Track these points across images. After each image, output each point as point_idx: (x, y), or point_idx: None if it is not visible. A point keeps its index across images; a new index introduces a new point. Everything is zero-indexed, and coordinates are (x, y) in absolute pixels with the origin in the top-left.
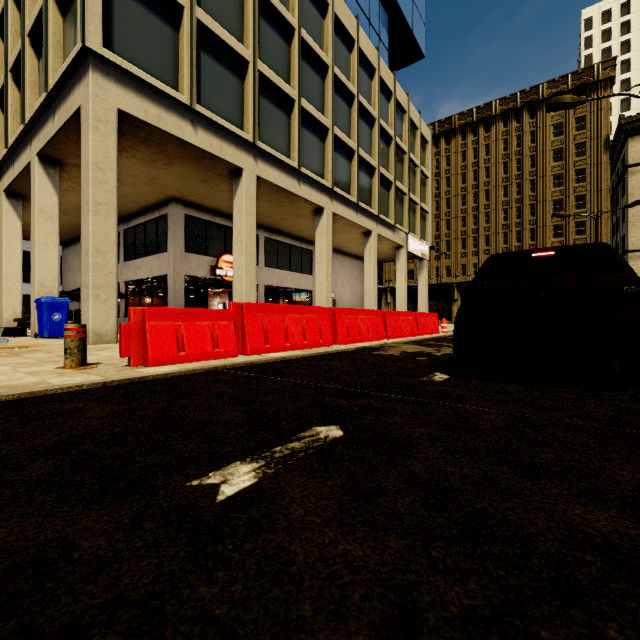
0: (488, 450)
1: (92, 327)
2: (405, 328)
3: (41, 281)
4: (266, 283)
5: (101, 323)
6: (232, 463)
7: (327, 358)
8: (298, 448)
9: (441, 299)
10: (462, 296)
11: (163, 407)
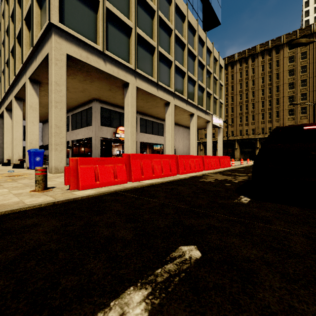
0: (315, 279)
1: (54, 165)
2: (213, 164)
3: (30, 141)
4: (140, 141)
5: (58, 163)
6: (127, 289)
7: (175, 184)
8: (173, 271)
9: (229, 148)
10: (240, 146)
11: (84, 223)
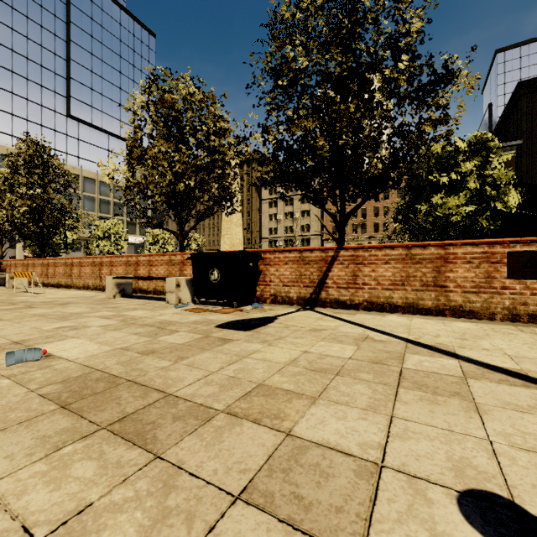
0: None
1: None
2: None
3: None
4: None
5: None
6: None
7: None
8: None
9: None
10: None
11: None
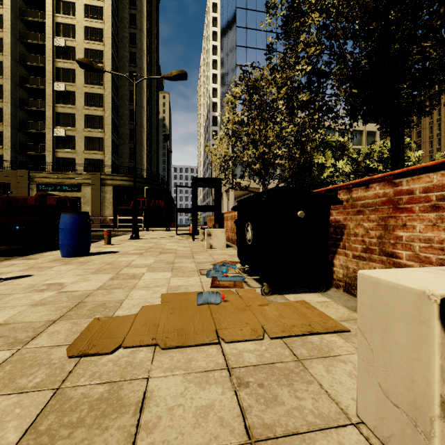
0: None
1: None
2: None
3: None
4: None
5: None
6: None
7: None
8: None
9: None
10: None
11: None
